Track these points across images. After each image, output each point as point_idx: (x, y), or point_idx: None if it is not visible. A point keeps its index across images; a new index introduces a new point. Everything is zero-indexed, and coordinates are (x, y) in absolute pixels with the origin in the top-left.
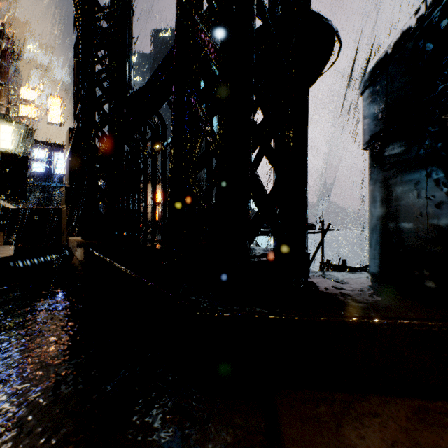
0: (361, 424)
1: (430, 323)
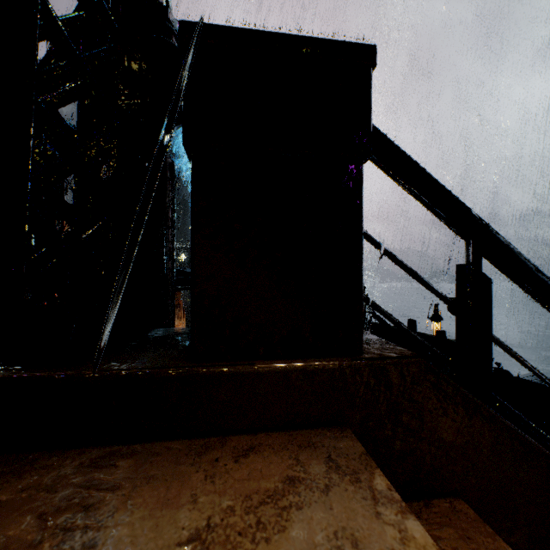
0: (18, 477)
1: (140, 372)
